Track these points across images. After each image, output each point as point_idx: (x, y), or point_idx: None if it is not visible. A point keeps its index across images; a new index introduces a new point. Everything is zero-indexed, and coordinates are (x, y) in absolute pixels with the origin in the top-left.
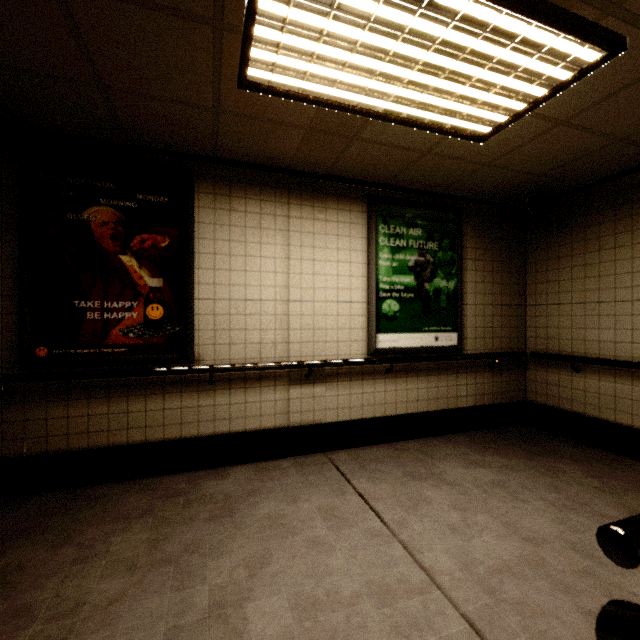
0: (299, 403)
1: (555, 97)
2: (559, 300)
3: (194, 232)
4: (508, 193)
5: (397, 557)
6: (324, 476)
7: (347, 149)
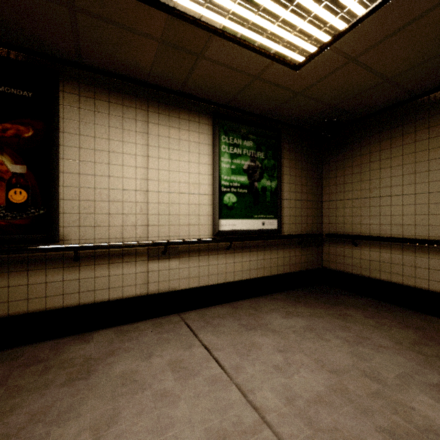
0: (157, 275)
1: (350, 34)
2: (344, 197)
3: (59, 126)
4: (312, 120)
5: (233, 400)
6: (176, 333)
7: (195, 67)
